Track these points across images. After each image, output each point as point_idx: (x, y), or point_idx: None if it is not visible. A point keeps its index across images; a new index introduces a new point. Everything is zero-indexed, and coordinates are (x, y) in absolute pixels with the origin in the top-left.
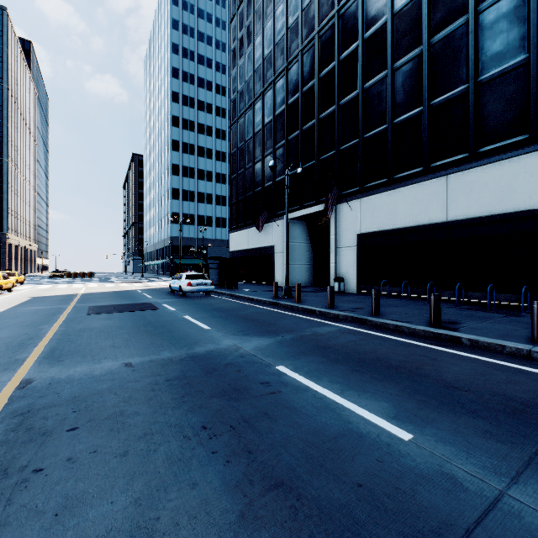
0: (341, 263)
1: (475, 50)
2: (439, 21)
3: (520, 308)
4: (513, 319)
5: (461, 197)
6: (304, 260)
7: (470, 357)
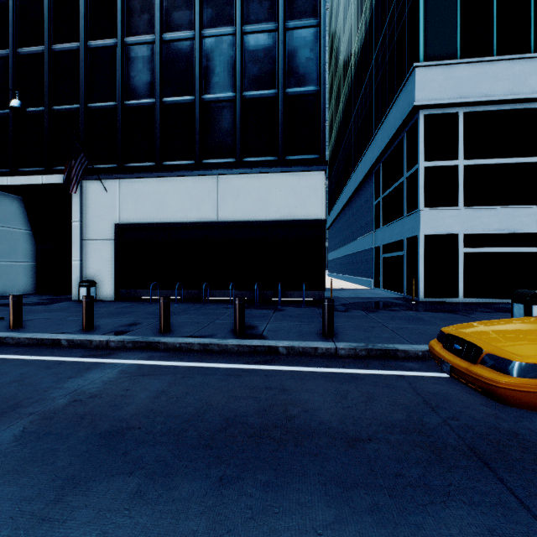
0: (91, 261)
1: (241, 64)
2: (210, 16)
3: (273, 302)
4: (282, 313)
5: (230, 199)
6: (20, 255)
7: (305, 372)
